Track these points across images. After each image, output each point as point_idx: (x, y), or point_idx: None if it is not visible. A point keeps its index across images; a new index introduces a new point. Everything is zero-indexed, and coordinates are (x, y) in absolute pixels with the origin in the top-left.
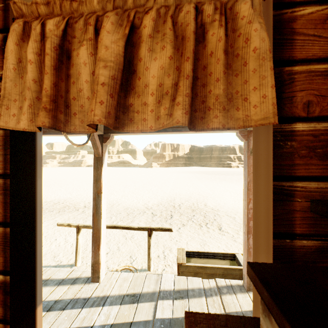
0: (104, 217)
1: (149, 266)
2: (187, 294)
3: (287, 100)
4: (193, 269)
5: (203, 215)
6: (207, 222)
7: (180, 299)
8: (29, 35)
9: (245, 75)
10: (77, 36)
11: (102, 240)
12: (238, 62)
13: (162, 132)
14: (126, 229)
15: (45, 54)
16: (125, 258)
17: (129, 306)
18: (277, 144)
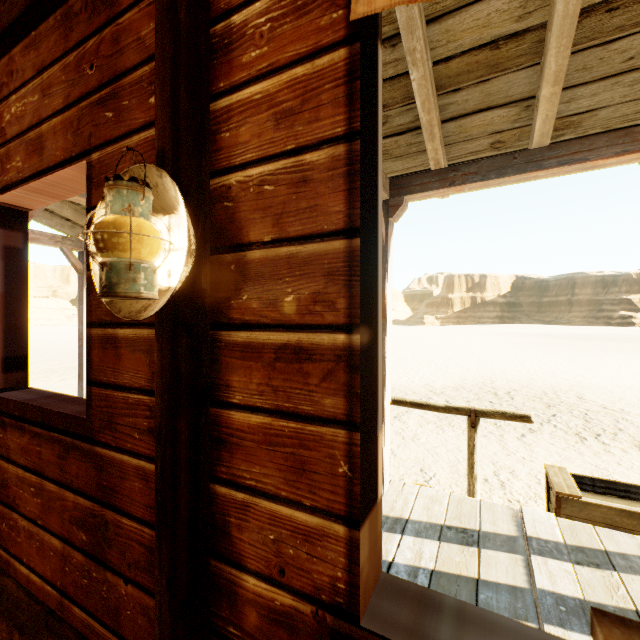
0: (388, 366)
1: (471, 492)
2: (611, 563)
3: None
4: (603, 514)
5: (581, 417)
6: (597, 432)
7: (592, 566)
8: None
9: None
10: None
11: (385, 411)
12: None
13: (530, 172)
14: (418, 407)
15: None
16: (411, 471)
17: (461, 549)
18: None
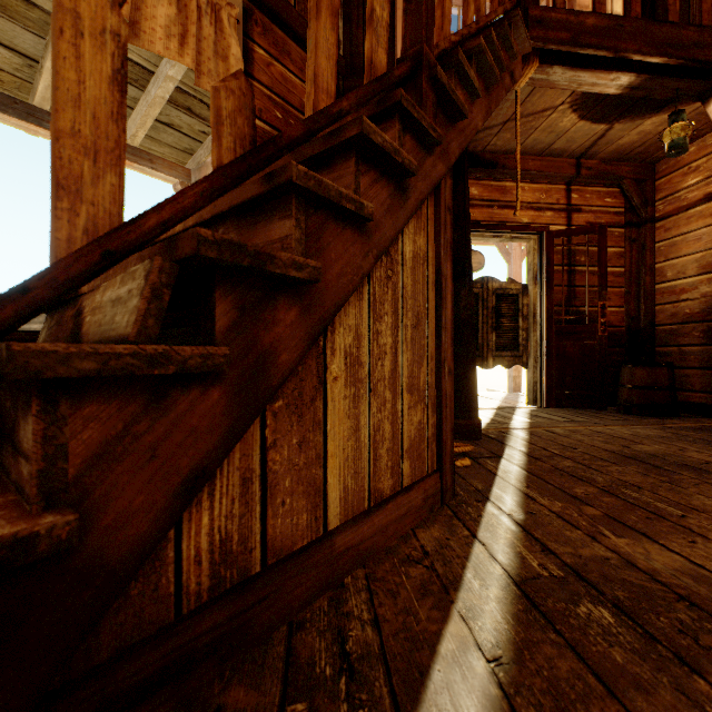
0: None
1: None
2: None
3: None
4: None
5: None
6: None
7: None
8: None
9: (229, 65)
10: None
11: None
12: (224, 53)
13: (32, 124)
14: None
15: None
16: None
17: None
18: None
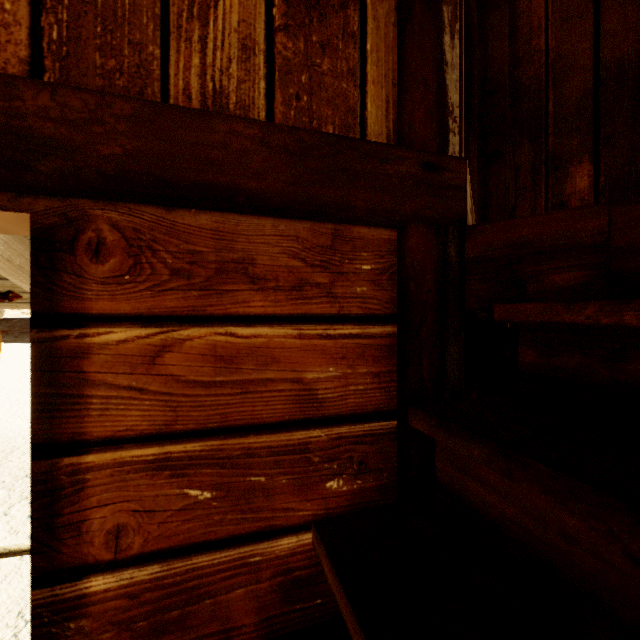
0: None
1: None
2: None
3: (68, 529)
4: None
5: None
6: None
7: None
8: None
9: None
10: None
11: None
12: None
13: None
14: None
15: None
16: (2, 623)
17: None
18: (44, 633)
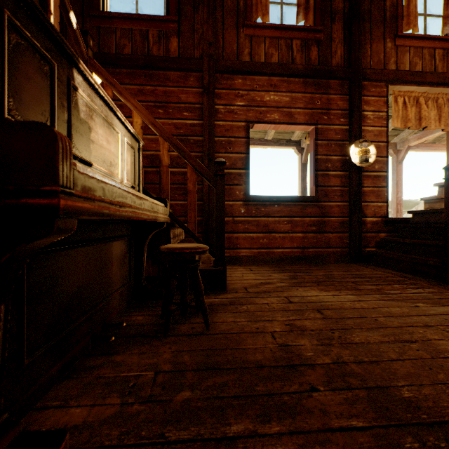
0: None
1: None
2: None
3: None
4: None
5: None
6: None
7: None
8: (396, 100)
9: None
10: (410, 102)
11: None
12: None
13: None
14: None
15: (408, 107)
16: None
17: None
18: None
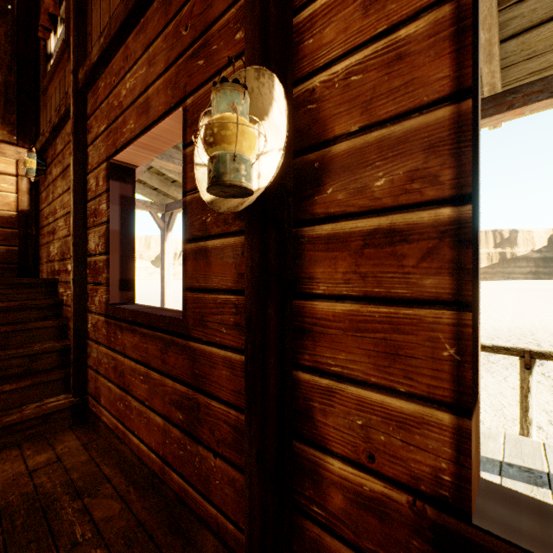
0: None
1: (525, 436)
2: None
3: None
4: None
5: None
6: None
7: None
8: None
9: None
10: None
11: None
12: None
13: None
14: None
15: None
16: None
17: (529, 488)
18: None
